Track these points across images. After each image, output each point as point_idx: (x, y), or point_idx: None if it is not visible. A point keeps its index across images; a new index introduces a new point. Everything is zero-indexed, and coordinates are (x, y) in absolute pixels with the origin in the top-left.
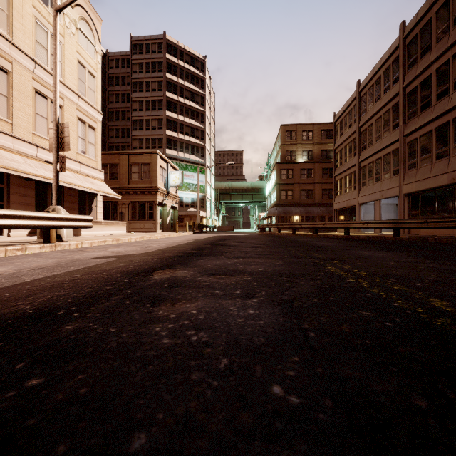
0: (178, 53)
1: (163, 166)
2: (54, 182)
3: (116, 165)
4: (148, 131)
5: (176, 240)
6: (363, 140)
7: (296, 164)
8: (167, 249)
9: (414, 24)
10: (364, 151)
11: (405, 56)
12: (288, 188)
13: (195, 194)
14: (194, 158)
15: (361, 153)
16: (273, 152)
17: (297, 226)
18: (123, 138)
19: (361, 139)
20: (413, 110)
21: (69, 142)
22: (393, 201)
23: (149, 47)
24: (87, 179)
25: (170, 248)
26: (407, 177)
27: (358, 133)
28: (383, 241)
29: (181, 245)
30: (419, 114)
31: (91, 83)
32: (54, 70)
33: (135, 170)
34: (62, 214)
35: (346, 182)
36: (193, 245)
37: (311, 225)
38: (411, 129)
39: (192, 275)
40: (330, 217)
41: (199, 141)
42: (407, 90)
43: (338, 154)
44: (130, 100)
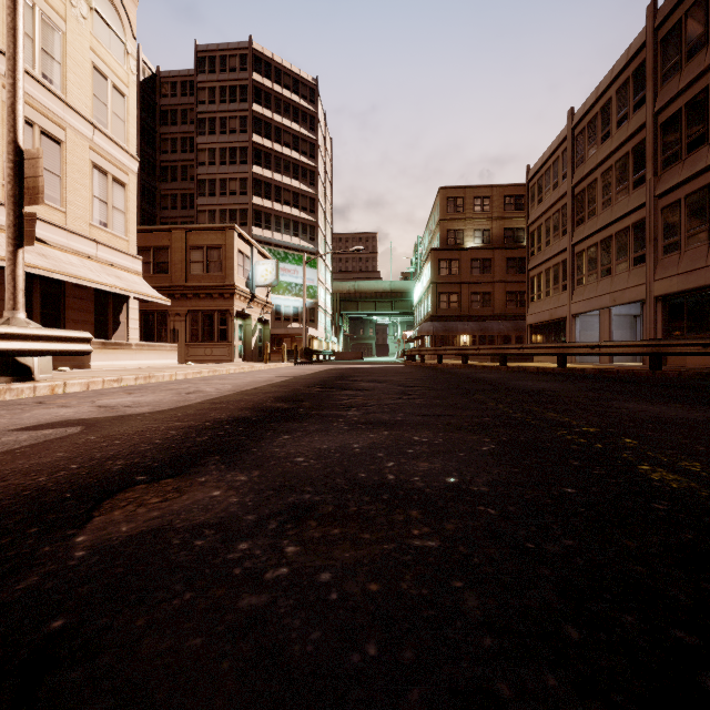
0: (273, 73)
1: (245, 251)
2: (11, 265)
3: (165, 249)
4: (224, 198)
5: (258, 377)
6: (578, 207)
7: (464, 252)
8: (226, 399)
9: (675, 3)
10: (581, 226)
11: (658, 60)
12: (452, 290)
13: (300, 300)
14: (299, 242)
15: (576, 230)
16: (425, 232)
17: (471, 353)
18: (184, 210)
19: (576, 206)
20: (673, 152)
21: (43, 186)
22: (629, 310)
23: (226, 62)
24: (109, 271)
25: (235, 396)
26: (662, 268)
27: (569, 197)
28: (641, 380)
29: (261, 388)
30: (684, 158)
31: (118, 105)
32: (11, 44)
33: (196, 258)
34: (17, 326)
35: (549, 278)
36: (285, 388)
37: (495, 350)
38: (669, 184)
39: (224, 519)
40: (520, 338)
41: (306, 215)
42: (660, 117)
43: (534, 233)
44: (195, 147)
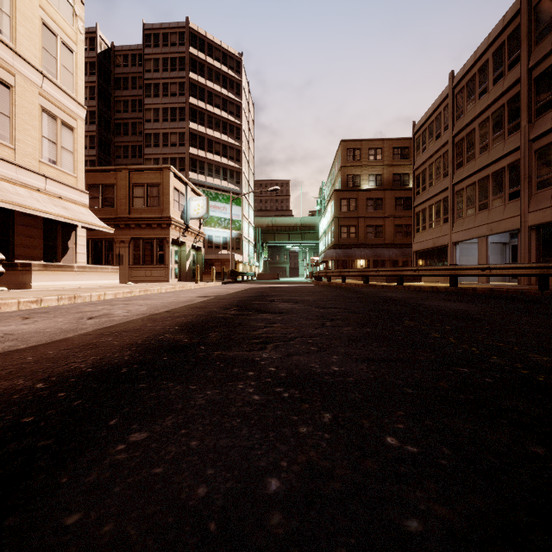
0: (206, 47)
1: (180, 189)
2: None
3: (111, 187)
4: (166, 148)
5: (182, 297)
6: (458, 153)
7: (361, 192)
8: (122, 328)
9: None
10: (460, 169)
11: (531, 24)
12: (351, 223)
13: (228, 231)
14: (227, 185)
15: (456, 172)
16: (329, 178)
17: (372, 274)
18: (134, 158)
19: (456, 152)
20: (546, 101)
21: None
22: (500, 238)
23: (168, 38)
24: (56, 202)
25: (138, 322)
26: (536, 201)
27: (450, 145)
28: (542, 300)
29: (175, 311)
30: None
31: (66, 59)
32: None
33: (138, 194)
34: None
35: (432, 213)
36: (199, 311)
37: (393, 272)
38: (543, 129)
39: None
40: (406, 262)
41: (233, 163)
42: (534, 72)
43: (419, 176)
44: (142, 107)
